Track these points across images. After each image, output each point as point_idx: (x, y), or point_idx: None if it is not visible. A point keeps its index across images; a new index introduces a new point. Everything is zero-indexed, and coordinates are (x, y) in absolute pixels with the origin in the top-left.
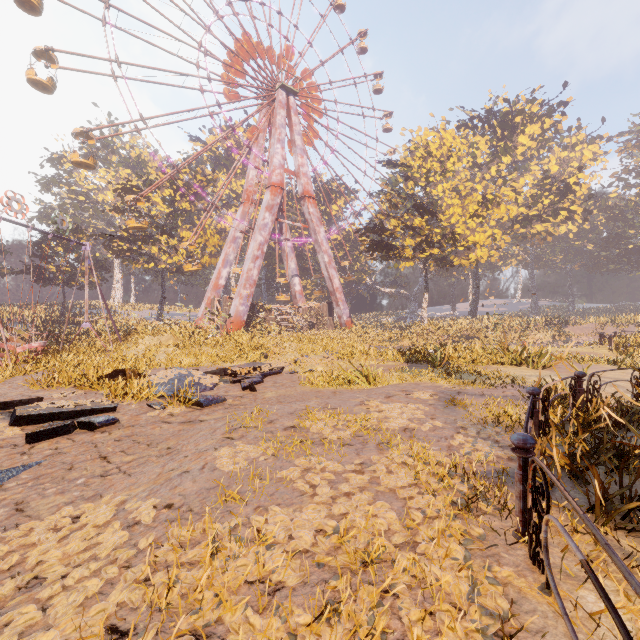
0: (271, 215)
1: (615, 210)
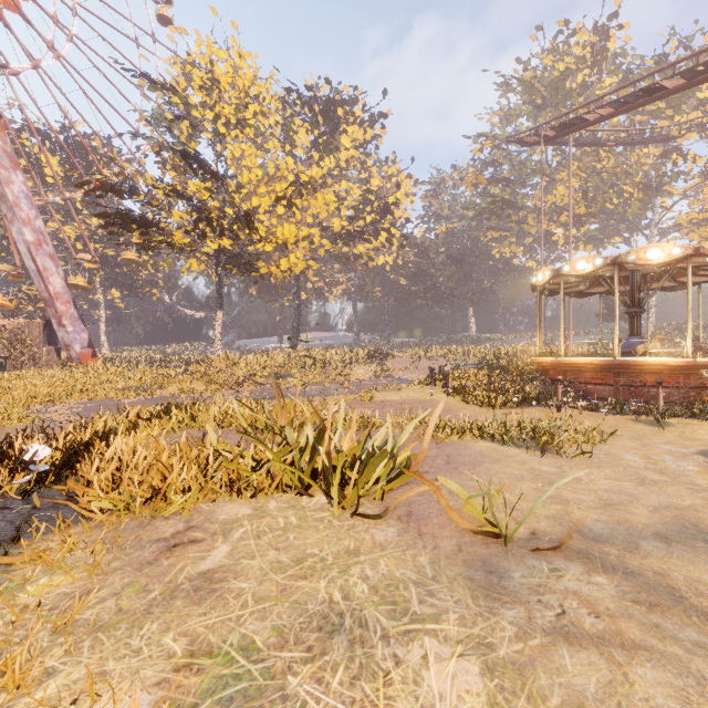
0: None
1: (422, 248)
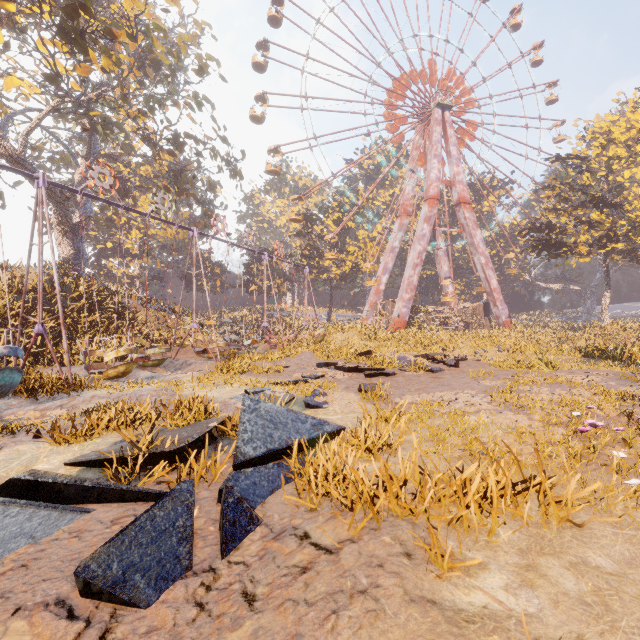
0: (429, 226)
1: None
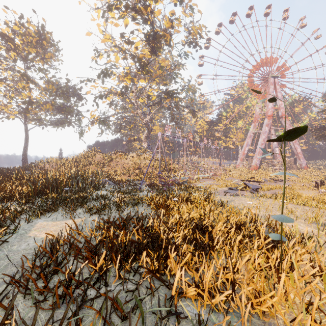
0: (268, 127)
1: None
